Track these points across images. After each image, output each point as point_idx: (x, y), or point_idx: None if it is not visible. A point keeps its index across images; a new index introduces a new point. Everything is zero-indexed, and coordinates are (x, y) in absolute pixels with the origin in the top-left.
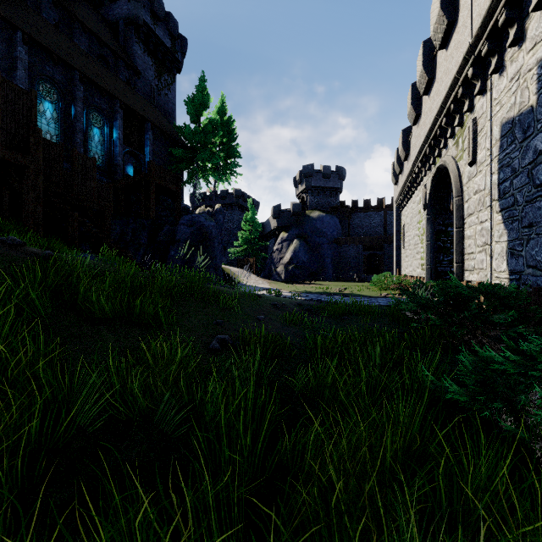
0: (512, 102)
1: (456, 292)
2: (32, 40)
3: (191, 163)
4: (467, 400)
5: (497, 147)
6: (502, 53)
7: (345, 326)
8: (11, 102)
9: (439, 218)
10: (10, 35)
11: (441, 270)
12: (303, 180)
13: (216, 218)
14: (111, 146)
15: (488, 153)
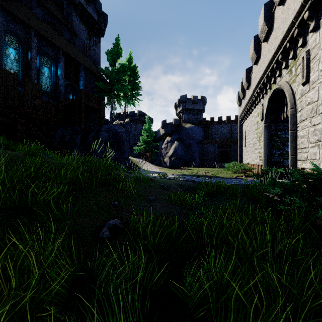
0: None
1: (317, 179)
2: None
3: (110, 92)
4: None
5: None
6: None
7: (217, 203)
8: None
9: (272, 126)
10: None
11: (274, 160)
12: (180, 105)
13: (126, 128)
14: (56, 80)
15: (321, 73)
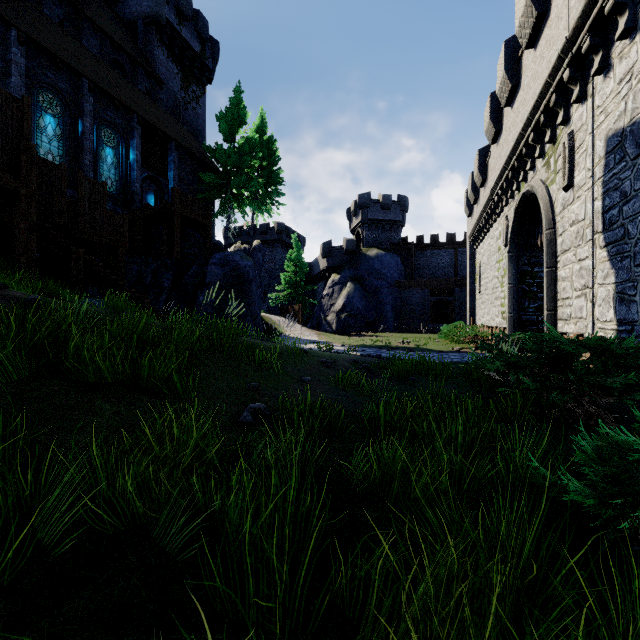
0: (622, 108)
1: (555, 348)
2: (30, 40)
3: (224, 190)
4: (596, 504)
5: (601, 167)
6: (608, 49)
7: (412, 389)
8: None
9: (523, 257)
10: (3, 34)
11: (526, 319)
12: (358, 212)
13: (254, 257)
14: (127, 170)
15: (589, 174)
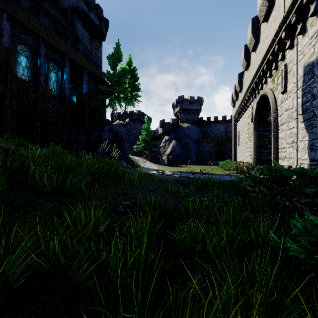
0: (312, 51)
1: (279, 173)
2: (13, 18)
3: (111, 94)
4: (306, 257)
5: (301, 81)
6: (305, 21)
7: (205, 194)
8: None
9: (261, 127)
10: None
11: (262, 158)
12: (178, 105)
13: (126, 127)
14: (62, 84)
15: (295, 85)
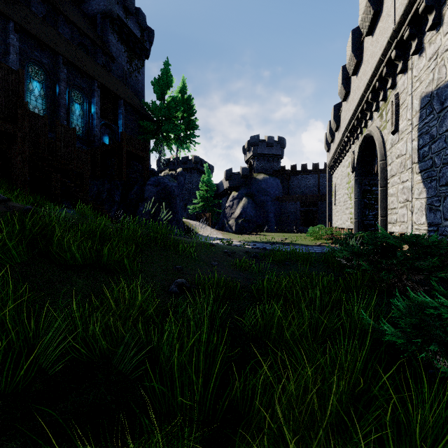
0: (431, 78)
1: (384, 242)
2: (22, 29)
3: (157, 133)
4: (404, 342)
5: (417, 118)
6: (421, 37)
7: (287, 271)
8: (1, 79)
9: (365, 179)
10: (4, 25)
11: (367, 223)
12: (251, 148)
13: (178, 180)
14: (90, 119)
15: (409, 123)
